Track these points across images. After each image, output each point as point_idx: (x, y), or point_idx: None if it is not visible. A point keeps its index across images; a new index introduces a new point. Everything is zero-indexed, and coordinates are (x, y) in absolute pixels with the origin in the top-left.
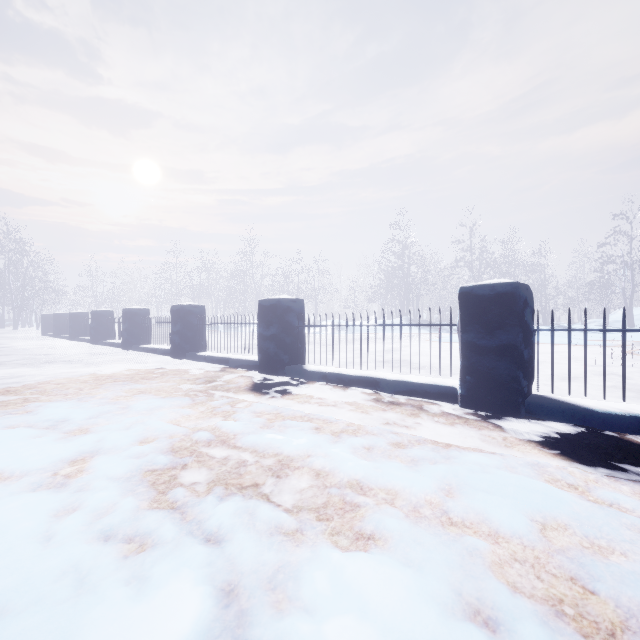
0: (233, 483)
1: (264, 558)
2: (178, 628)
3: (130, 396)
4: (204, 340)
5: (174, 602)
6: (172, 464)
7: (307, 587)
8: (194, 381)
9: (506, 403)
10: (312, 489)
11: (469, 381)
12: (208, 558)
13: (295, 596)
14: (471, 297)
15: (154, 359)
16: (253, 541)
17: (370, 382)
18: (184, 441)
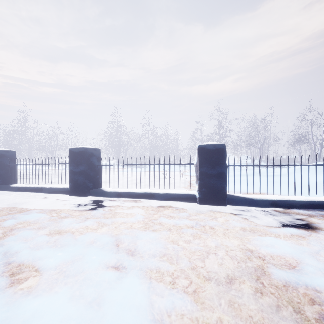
0: None
1: None
2: None
3: None
4: None
5: None
6: None
7: None
8: None
9: (82, 192)
10: None
11: (71, 185)
12: None
13: None
14: (72, 152)
15: None
16: None
17: (39, 189)
18: None
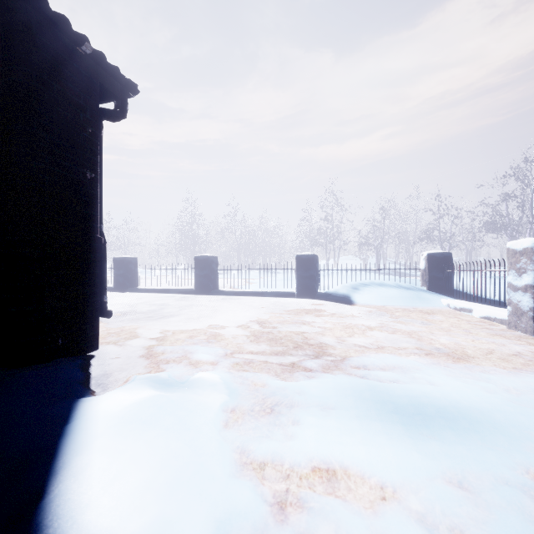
0: None
1: None
2: None
3: None
4: None
5: None
6: None
7: None
8: None
9: (122, 289)
10: None
11: (114, 284)
12: None
13: None
14: (115, 260)
15: None
16: None
17: None
18: None
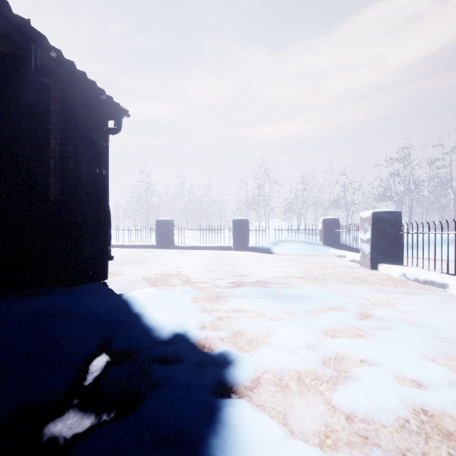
0: None
1: None
2: None
3: None
4: None
5: None
6: None
7: None
8: None
9: None
10: None
11: None
12: None
13: None
14: None
15: None
16: None
17: None
18: None
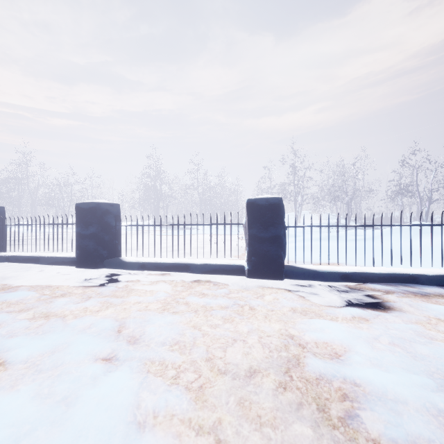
0: None
1: None
2: None
3: None
4: None
5: None
6: None
7: None
8: None
9: (92, 262)
10: None
11: (78, 253)
12: None
13: None
14: (79, 209)
15: None
16: None
17: (35, 259)
18: None
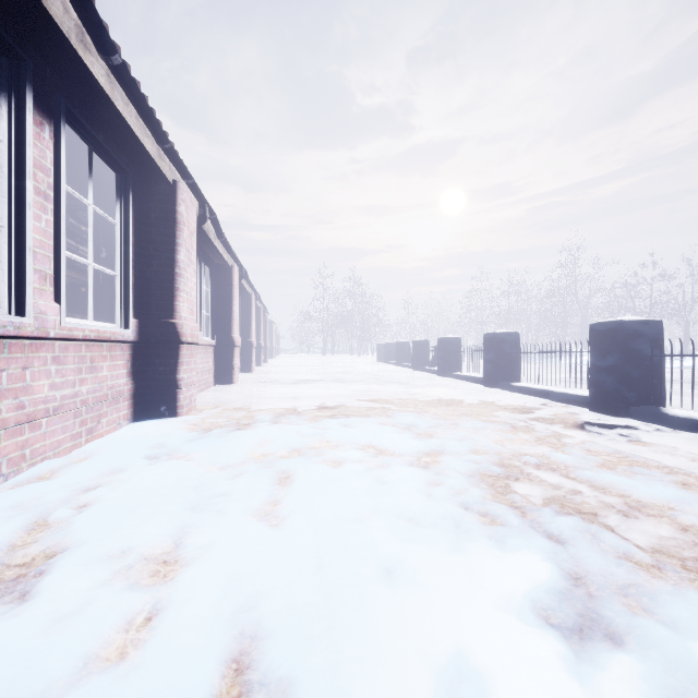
0: (569, 505)
1: (611, 569)
2: (535, 576)
3: (455, 415)
4: (518, 370)
5: (529, 560)
6: (505, 474)
7: (666, 608)
8: (511, 410)
9: None
10: (674, 539)
11: None
12: (552, 548)
13: (651, 609)
14: None
15: (467, 386)
16: (598, 553)
17: None
18: (512, 460)
